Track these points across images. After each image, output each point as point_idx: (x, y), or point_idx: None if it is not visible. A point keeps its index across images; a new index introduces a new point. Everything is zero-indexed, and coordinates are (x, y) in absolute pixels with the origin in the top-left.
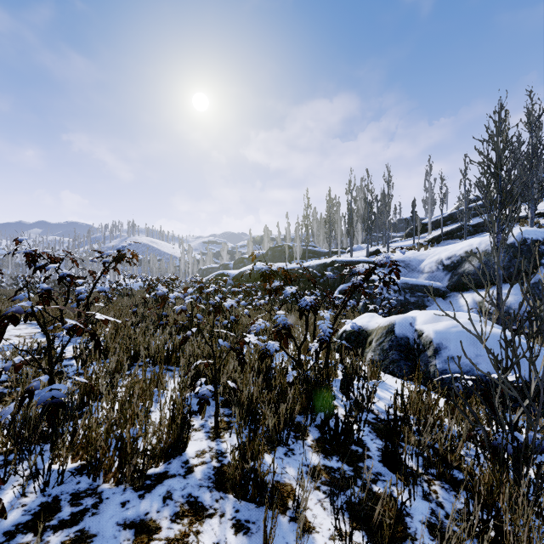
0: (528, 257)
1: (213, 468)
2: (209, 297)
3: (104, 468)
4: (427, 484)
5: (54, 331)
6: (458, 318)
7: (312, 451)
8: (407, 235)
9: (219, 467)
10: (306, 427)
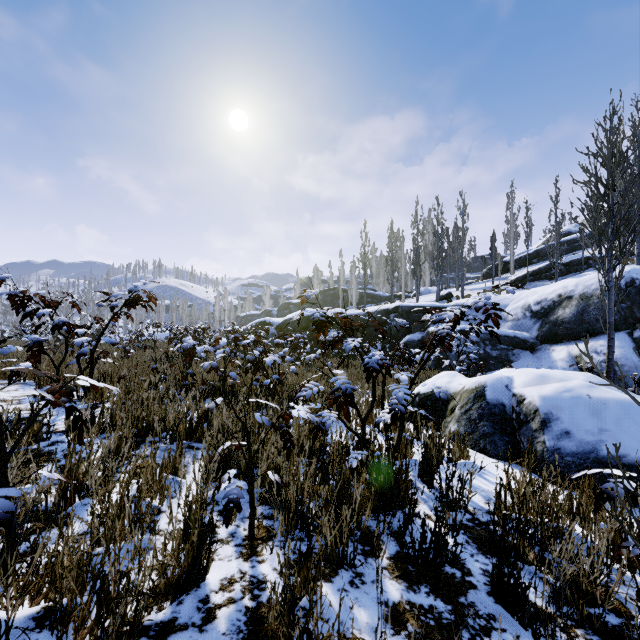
0: (637, 301)
1: (245, 611)
2: (247, 350)
3: (75, 621)
4: (565, 636)
5: None
6: (571, 379)
7: (389, 577)
8: (485, 275)
9: (254, 608)
10: (378, 536)
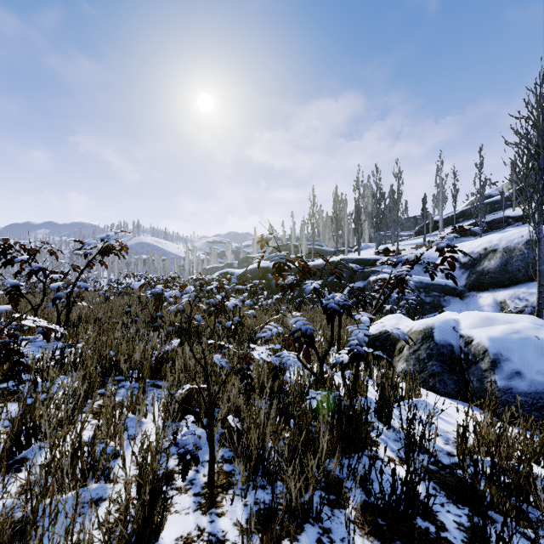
0: None
1: None
2: (212, 296)
3: None
4: None
5: (31, 335)
6: (516, 321)
7: (359, 534)
8: (417, 233)
9: None
10: (342, 482)
